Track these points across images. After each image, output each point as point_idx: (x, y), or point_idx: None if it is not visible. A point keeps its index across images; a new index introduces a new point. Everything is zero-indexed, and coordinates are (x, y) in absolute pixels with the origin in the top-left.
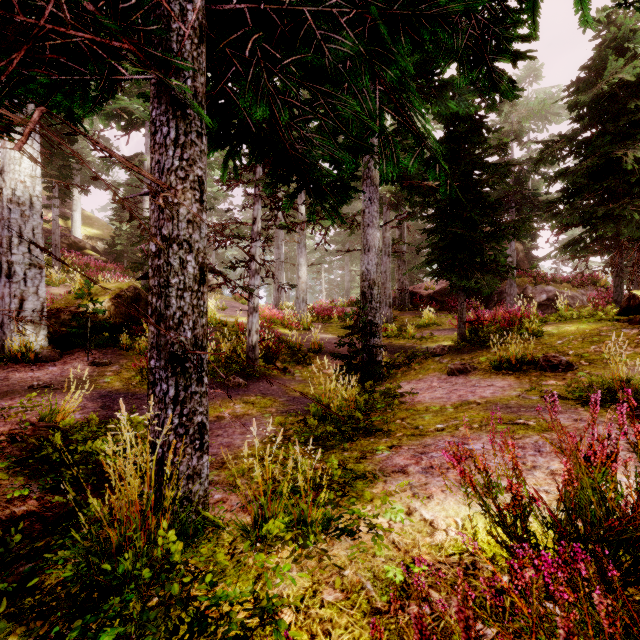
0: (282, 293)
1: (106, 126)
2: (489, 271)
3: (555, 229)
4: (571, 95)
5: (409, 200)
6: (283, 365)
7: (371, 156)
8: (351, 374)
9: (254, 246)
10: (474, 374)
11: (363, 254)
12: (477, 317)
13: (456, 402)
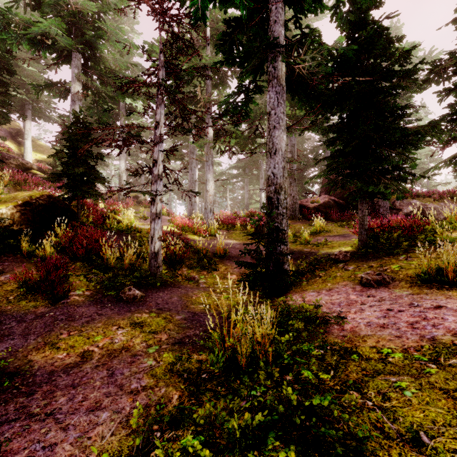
0: (195, 206)
1: (32, 53)
2: (391, 178)
3: (440, 144)
4: (456, 20)
5: (312, 108)
6: (187, 272)
7: (278, 52)
8: (257, 285)
9: (156, 151)
10: (397, 287)
11: (269, 158)
12: (381, 224)
13: (421, 344)
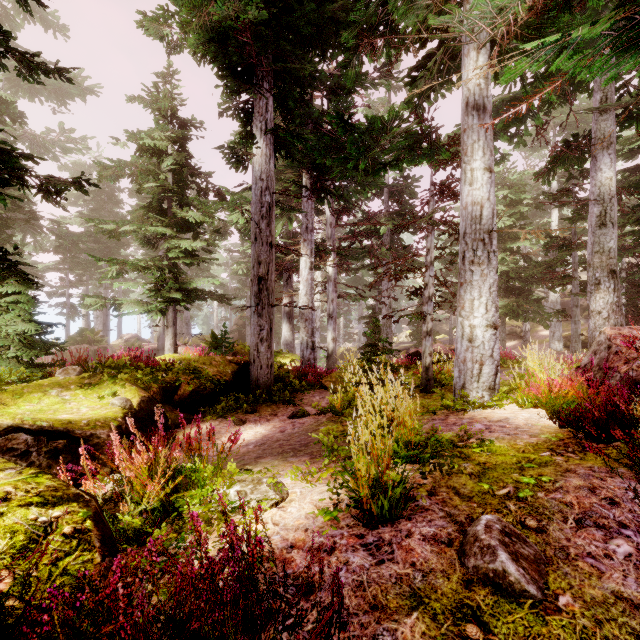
0: None
1: None
2: None
3: None
4: None
5: None
6: None
7: None
8: None
9: None
10: None
11: None
12: None
13: None
